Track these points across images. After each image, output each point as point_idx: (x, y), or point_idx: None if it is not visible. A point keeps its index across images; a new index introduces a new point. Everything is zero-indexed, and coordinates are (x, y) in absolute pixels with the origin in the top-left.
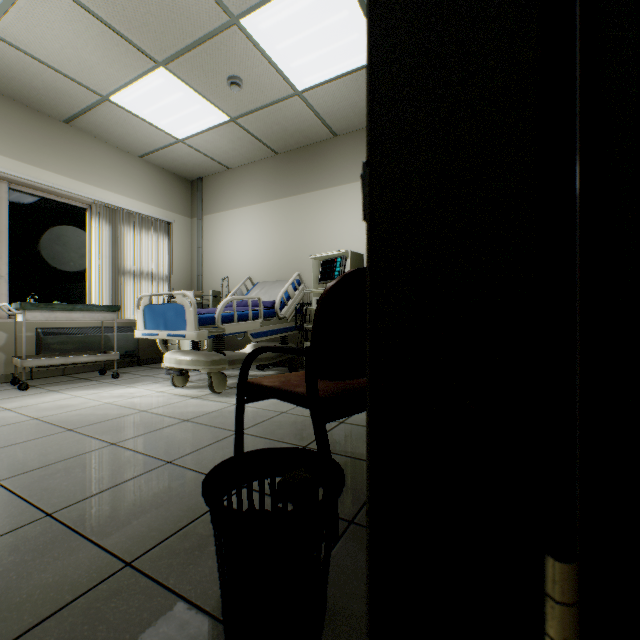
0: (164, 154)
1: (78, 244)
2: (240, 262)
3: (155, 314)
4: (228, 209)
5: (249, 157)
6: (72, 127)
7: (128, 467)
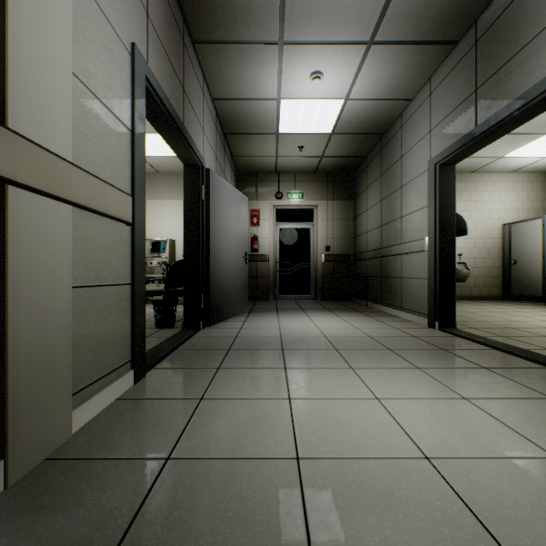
0: None
1: None
2: None
3: None
4: None
5: None
6: None
7: None
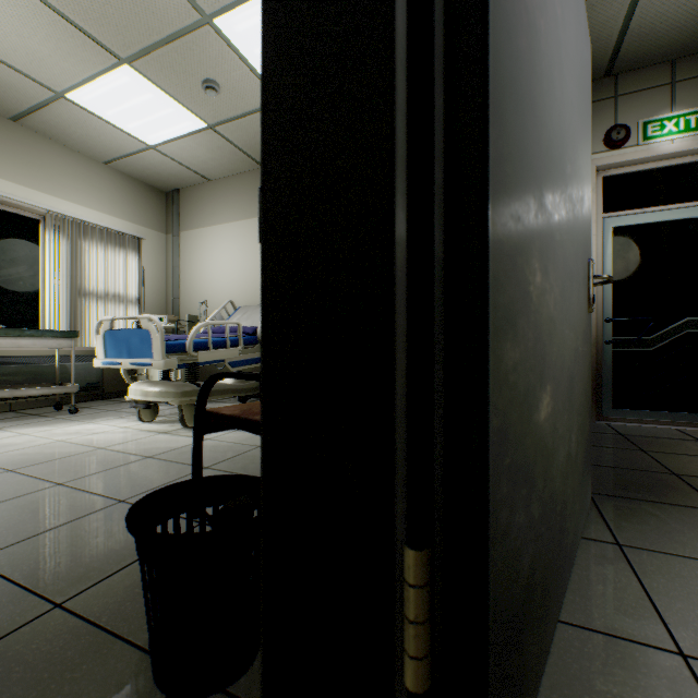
0: (133, 161)
1: (29, 260)
2: (222, 284)
3: (117, 340)
4: (208, 225)
5: (231, 169)
6: (21, 126)
7: (73, 508)
